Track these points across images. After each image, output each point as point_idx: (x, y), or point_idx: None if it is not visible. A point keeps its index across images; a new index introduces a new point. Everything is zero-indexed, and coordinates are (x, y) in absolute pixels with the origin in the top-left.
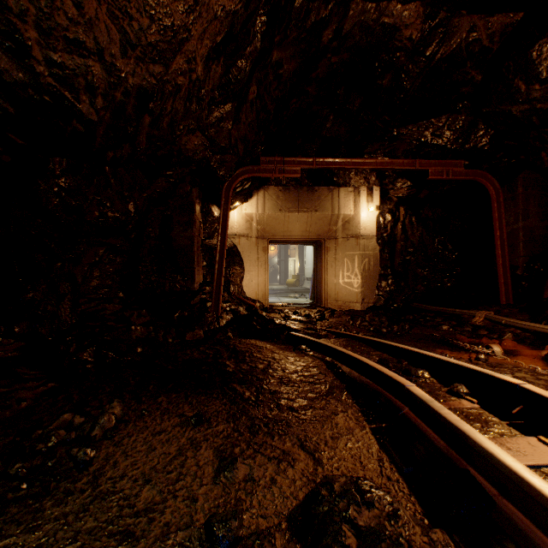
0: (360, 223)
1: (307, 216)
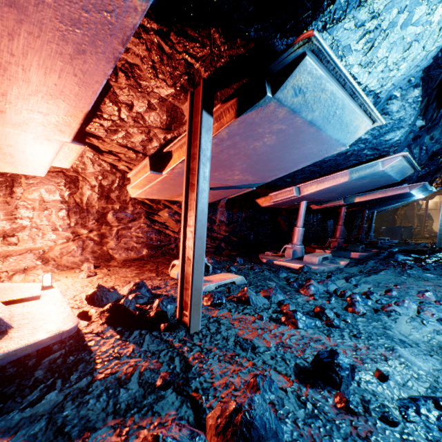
0: None
1: None
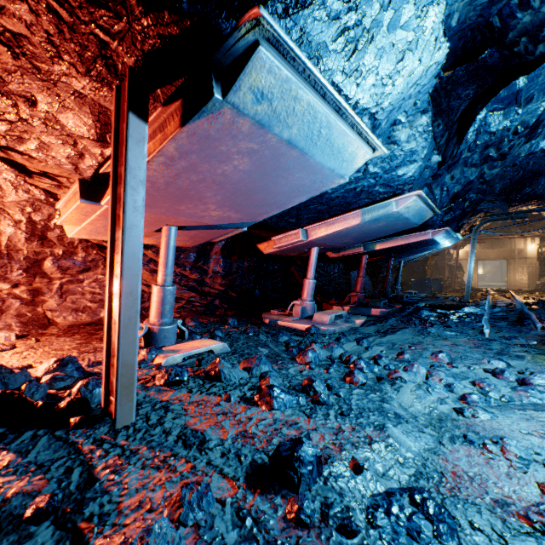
0: (526, 252)
1: (496, 250)
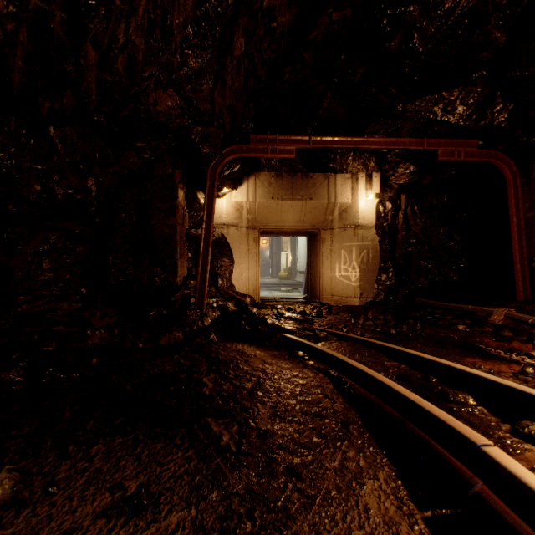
0: (359, 212)
1: (302, 204)
